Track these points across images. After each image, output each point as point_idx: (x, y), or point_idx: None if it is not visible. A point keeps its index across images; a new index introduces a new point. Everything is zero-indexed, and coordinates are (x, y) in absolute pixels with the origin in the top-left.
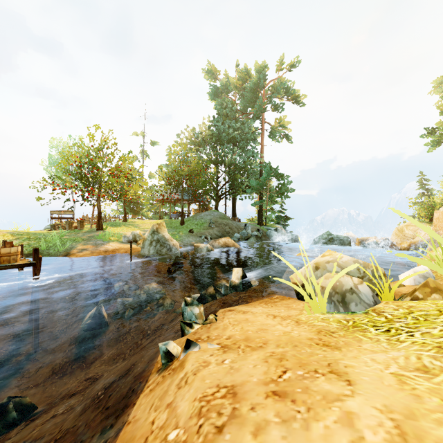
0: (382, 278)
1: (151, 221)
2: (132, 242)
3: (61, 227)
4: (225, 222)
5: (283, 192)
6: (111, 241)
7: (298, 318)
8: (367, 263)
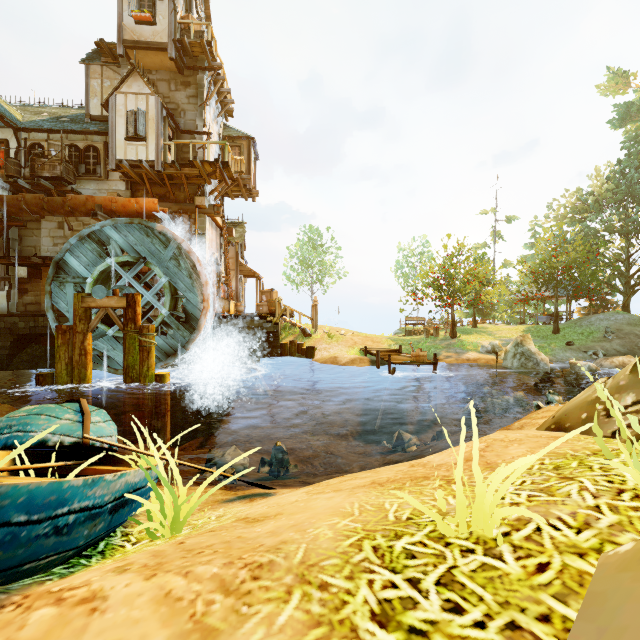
0: None
1: (509, 327)
2: (490, 353)
3: (417, 333)
4: (638, 331)
5: None
6: (469, 351)
7: None
8: None
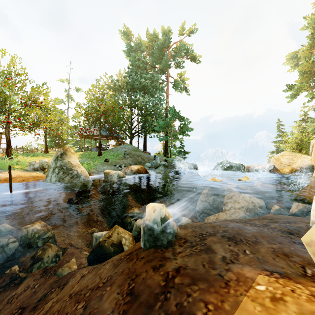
0: None
1: None
2: (39, 170)
3: None
4: (137, 154)
5: (184, 131)
6: (12, 169)
7: None
8: None
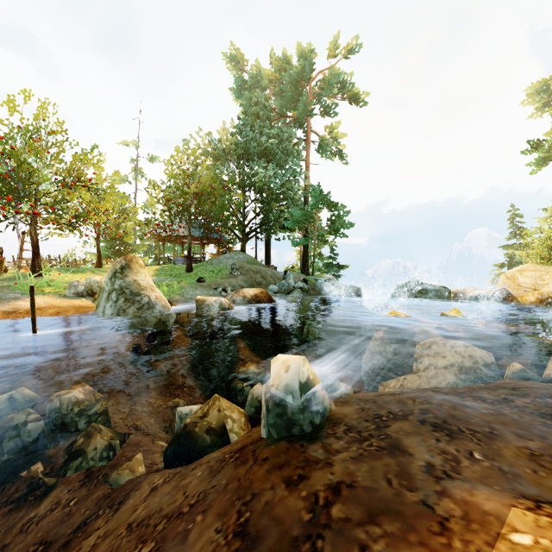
0: None
1: None
2: (85, 296)
3: None
4: (255, 268)
5: (338, 227)
6: (40, 294)
7: None
8: None
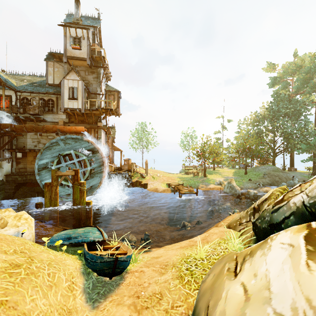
0: None
1: (228, 170)
2: (219, 184)
3: (189, 174)
4: (276, 174)
5: None
6: (211, 184)
7: None
8: None
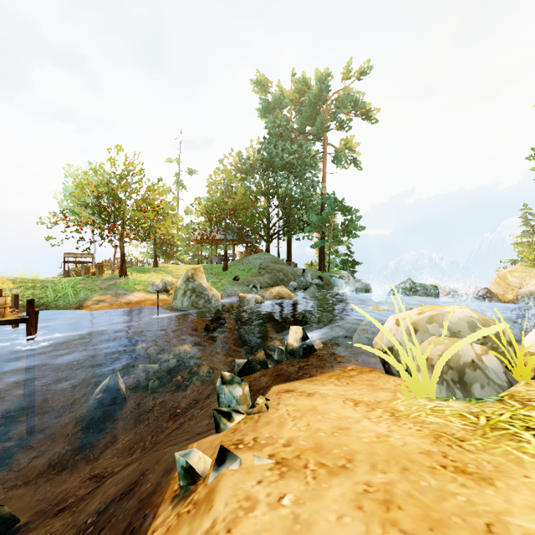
0: (513, 345)
1: (188, 266)
2: (162, 292)
3: (77, 273)
4: (278, 267)
5: (350, 230)
6: (136, 291)
7: (393, 407)
8: (489, 322)
